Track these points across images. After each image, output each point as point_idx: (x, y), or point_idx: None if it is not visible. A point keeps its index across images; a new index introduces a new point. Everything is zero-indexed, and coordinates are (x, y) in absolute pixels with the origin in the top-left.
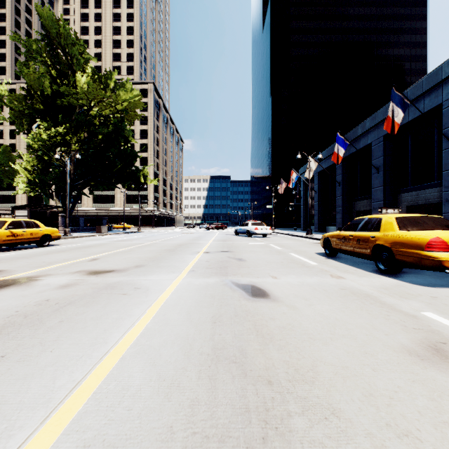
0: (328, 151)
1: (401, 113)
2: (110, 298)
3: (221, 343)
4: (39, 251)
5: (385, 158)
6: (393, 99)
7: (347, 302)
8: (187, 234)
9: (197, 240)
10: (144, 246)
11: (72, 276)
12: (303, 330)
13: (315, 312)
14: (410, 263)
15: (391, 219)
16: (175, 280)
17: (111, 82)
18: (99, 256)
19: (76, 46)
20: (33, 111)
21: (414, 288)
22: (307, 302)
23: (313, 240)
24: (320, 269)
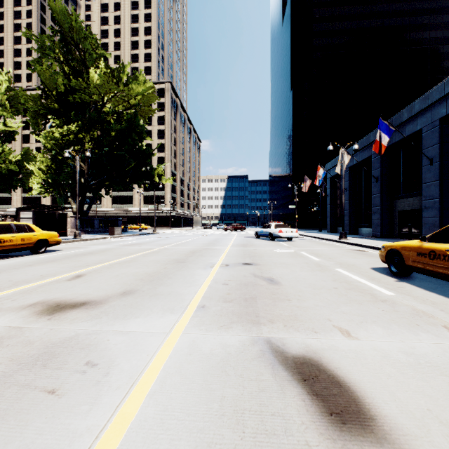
0: (362, 142)
1: None
2: (9, 412)
3: None
4: (27, 260)
5: (442, 146)
6: None
7: None
8: (203, 236)
9: (213, 245)
10: (150, 254)
11: (14, 316)
12: None
13: None
14: None
15: None
16: (169, 336)
17: (123, 76)
18: (87, 270)
19: (88, 40)
20: (47, 110)
21: None
22: None
23: (351, 246)
24: (412, 309)
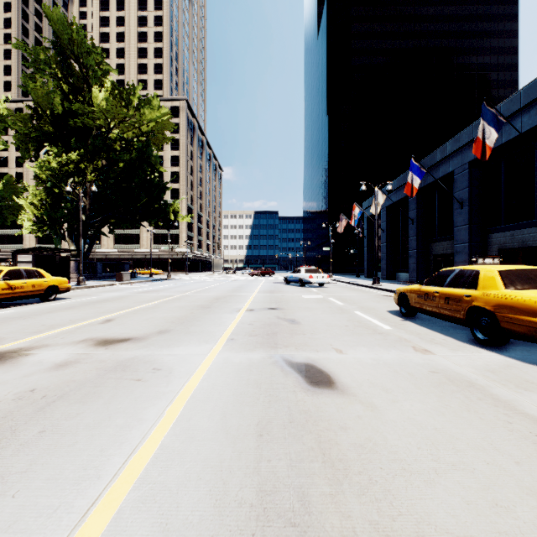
0: (399, 181)
1: (494, 133)
2: (118, 387)
3: (270, 479)
4: (42, 308)
5: (471, 190)
6: (484, 116)
7: (445, 397)
8: (227, 283)
9: (238, 292)
10: (172, 300)
11: (75, 347)
12: (391, 453)
13: (403, 415)
14: (522, 334)
15: (493, 274)
16: (208, 355)
17: (134, 98)
18: (114, 315)
19: (92, 55)
20: (41, 134)
21: (531, 371)
22: (389, 396)
23: (381, 292)
24: (398, 338)
